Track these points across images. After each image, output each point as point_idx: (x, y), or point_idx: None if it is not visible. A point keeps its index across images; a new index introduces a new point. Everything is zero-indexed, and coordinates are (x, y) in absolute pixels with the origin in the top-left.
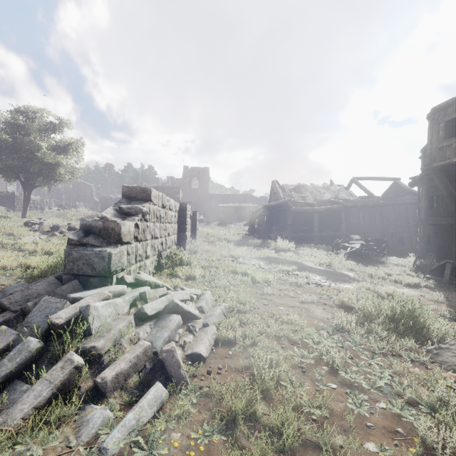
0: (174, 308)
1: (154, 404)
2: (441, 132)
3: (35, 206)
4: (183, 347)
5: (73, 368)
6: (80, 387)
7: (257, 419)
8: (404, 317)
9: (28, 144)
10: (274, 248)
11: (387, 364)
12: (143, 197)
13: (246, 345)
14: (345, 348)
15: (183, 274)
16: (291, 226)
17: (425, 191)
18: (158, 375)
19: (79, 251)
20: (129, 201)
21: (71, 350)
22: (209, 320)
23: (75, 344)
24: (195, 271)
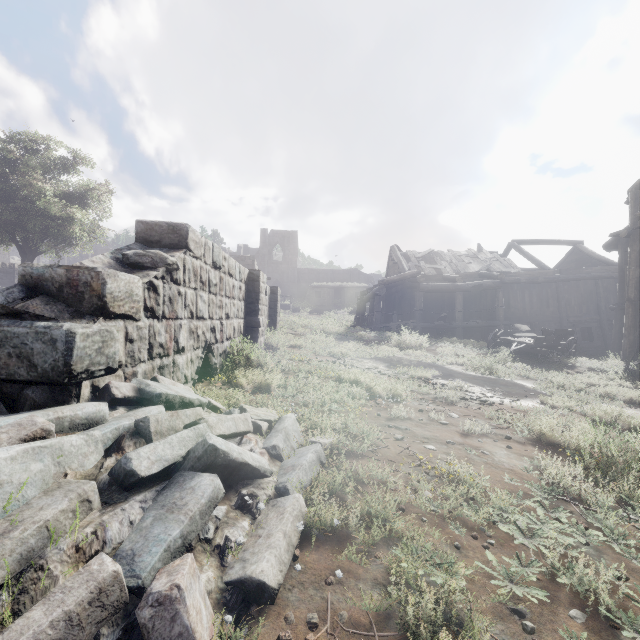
0: (207, 456)
1: None
2: None
3: None
4: (222, 556)
5: None
6: None
7: None
8: None
9: (26, 188)
10: (397, 344)
11: None
12: (173, 242)
13: (372, 542)
14: (592, 545)
15: (249, 383)
16: (421, 311)
17: (635, 254)
18: None
19: None
20: (147, 249)
21: None
22: (290, 480)
23: None
24: (270, 378)
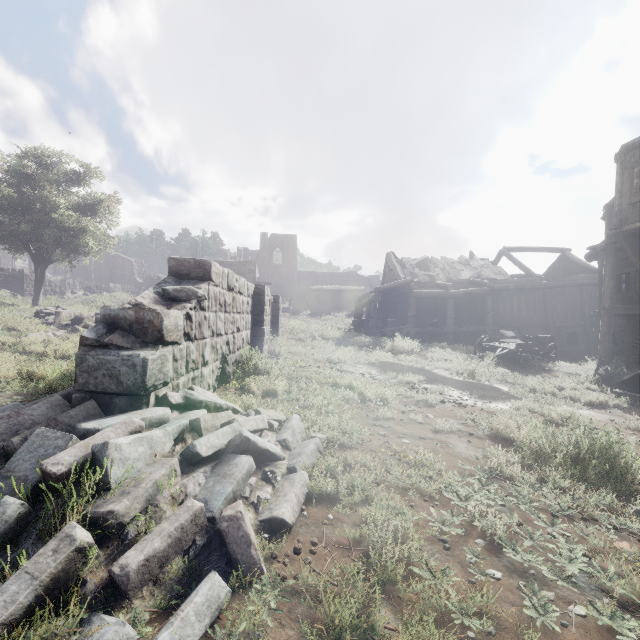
0: (243, 444)
1: (207, 612)
2: (636, 179)
3: (53, 290)
4: (256, 507)
5: (72, 550)
6: (85, 582)
7: (377, 638)
8: (594, 456)
9: (41, 201)
10: (391, 349)
11: (576, 534)
12: (199, 275)
13: (354, 502)
14: (508, 506)
15: (259, 388)
16: (415, 317)
17: (610, 266)
18: (215, 557)
19: (97, 355)
20: (178, 281)
21: (74, 519)
22: (297, 463)
23: (81, 508)
24: (277, 384)
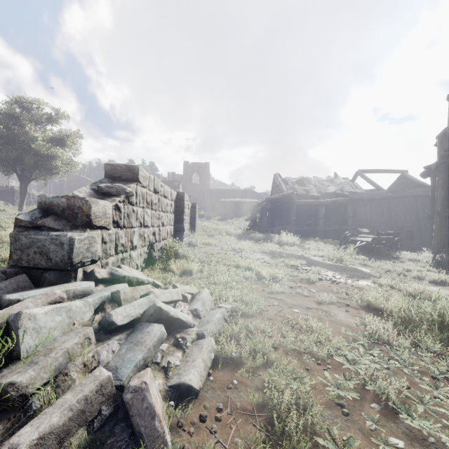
0: (156, 314)
1: None
2: None
3: (35, 201)
4: (166, 372)
5: None
6: None
7: None
8: None
9: (23, 135)
10: (278, 242)
11: None
12: (129, 177)
13: (256, 366)
14: (391, 369)
15: (178, 269)
16: (295, 219)
17: (441, 180)
18: (118, 429)
19: (29, 235)
20: (112, 182)
21: None
22: (206, 330)
23: None
24: (192, 265)
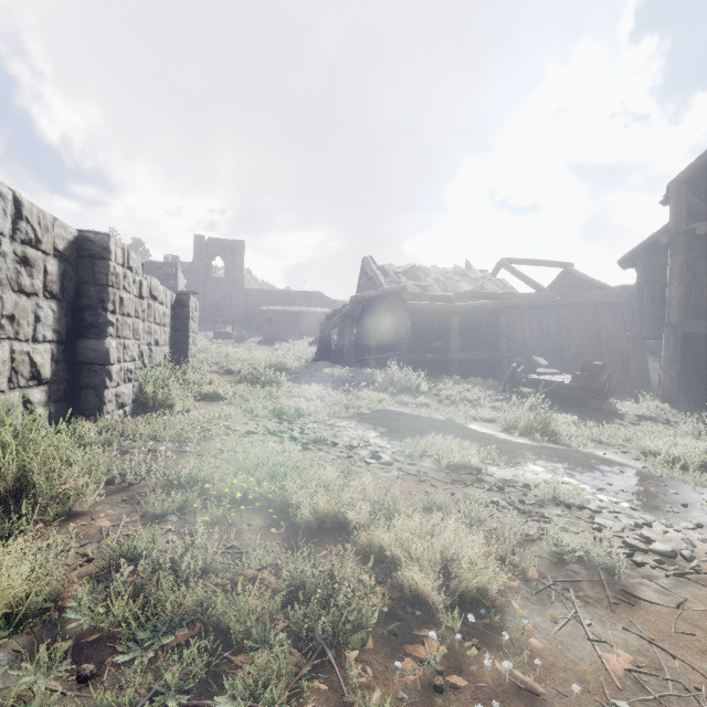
0: None
1: None
2: None
3: None
4: None
5: None
6: None
7: None
8: None
9: None
10: (383, 386)
11: None
12: None
13: None
14: None
15: None
16: (408, 340)
17: (678, 266)
18: None
19: None
20: None
21: None
22: None
23: None
24: None
